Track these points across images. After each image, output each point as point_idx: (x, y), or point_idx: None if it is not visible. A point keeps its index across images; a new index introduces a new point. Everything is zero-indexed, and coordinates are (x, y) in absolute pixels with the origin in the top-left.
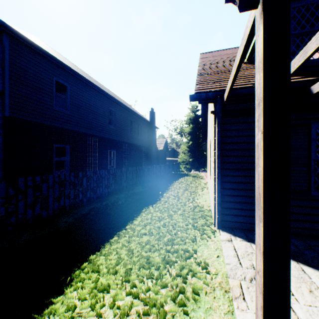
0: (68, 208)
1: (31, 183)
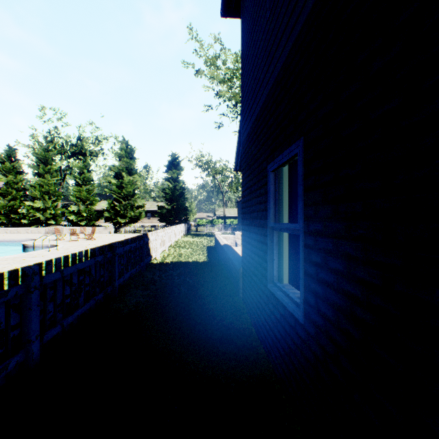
0: (101, 299)
1: (121, 246)
